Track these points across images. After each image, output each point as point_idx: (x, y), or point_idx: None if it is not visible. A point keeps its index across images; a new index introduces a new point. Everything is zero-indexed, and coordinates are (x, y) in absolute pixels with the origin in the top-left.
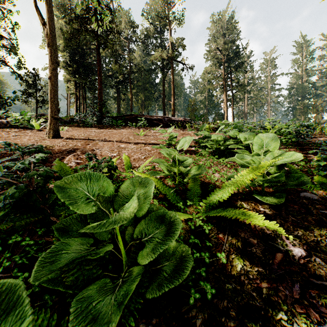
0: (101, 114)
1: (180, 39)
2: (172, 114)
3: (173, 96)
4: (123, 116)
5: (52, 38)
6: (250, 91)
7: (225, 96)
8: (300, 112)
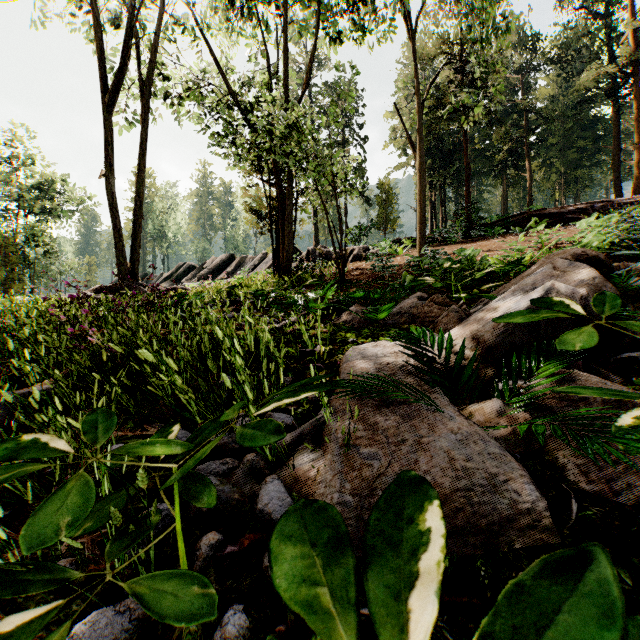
0: (469, 224)
1: None
2: (634, 187)
3: (638, 147)
4: (506, 219)
5: (421, 165)
6: None
7: None
8: None
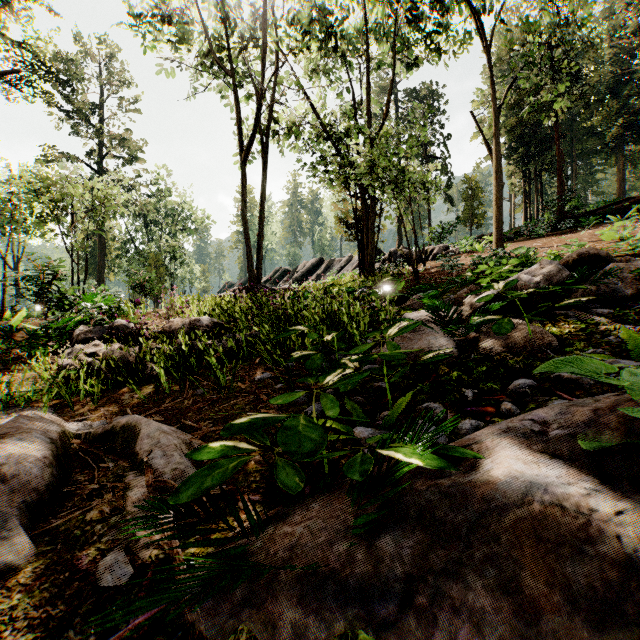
0: (562, 215)
1: None
2: None
3: None
4: (608, 206)
5: (497, 167)
6: None
7: None
8: None
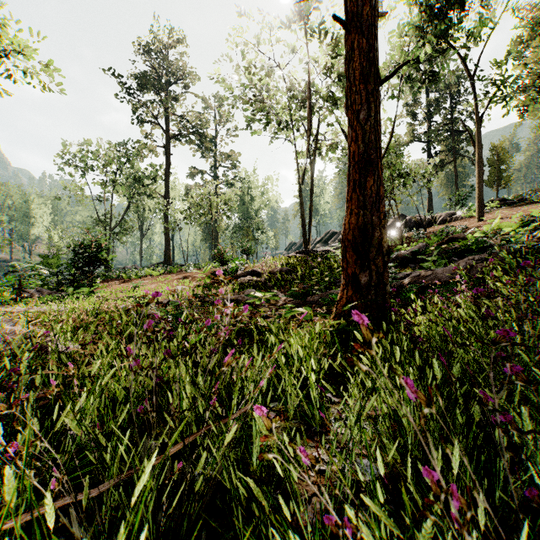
0: None
1: None
2: None
3: None
4: None
5: (478, 159)
6: None
7: None
8: None
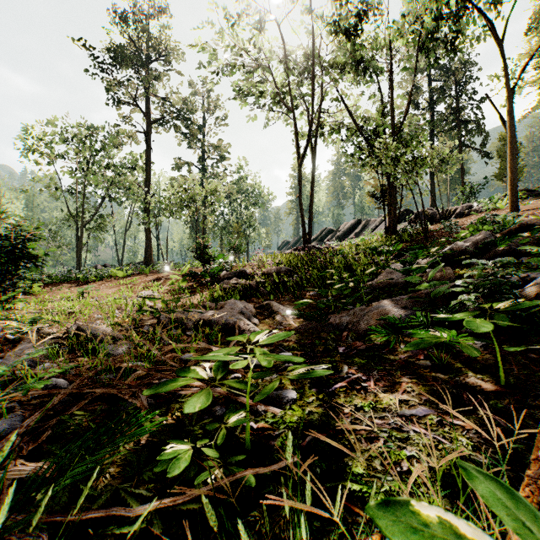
0: None
1: None
2: None
3: None
4: None
5: (511, 138)
6: None
7: None
8: None
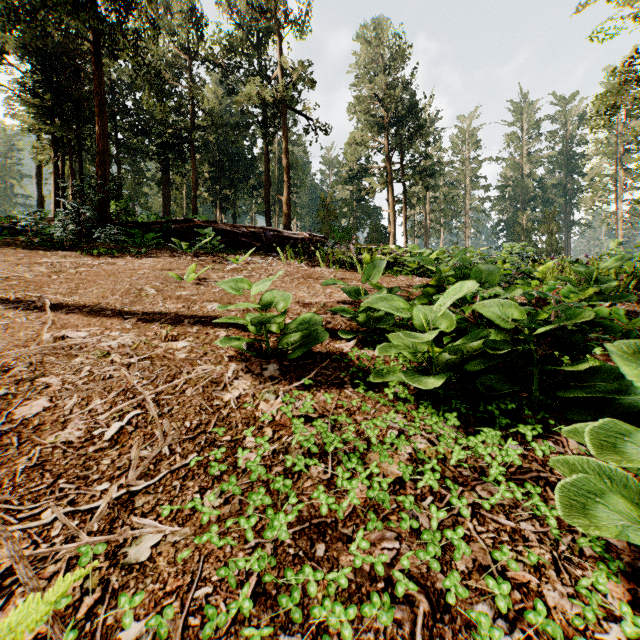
0: (105, 216)
1: (302, 62)
2: (286, 223)
3: (288, 186)
4: (167, 223)
5: None
6: (435, 187)
7: (391, 193)
8: (521, 230)
